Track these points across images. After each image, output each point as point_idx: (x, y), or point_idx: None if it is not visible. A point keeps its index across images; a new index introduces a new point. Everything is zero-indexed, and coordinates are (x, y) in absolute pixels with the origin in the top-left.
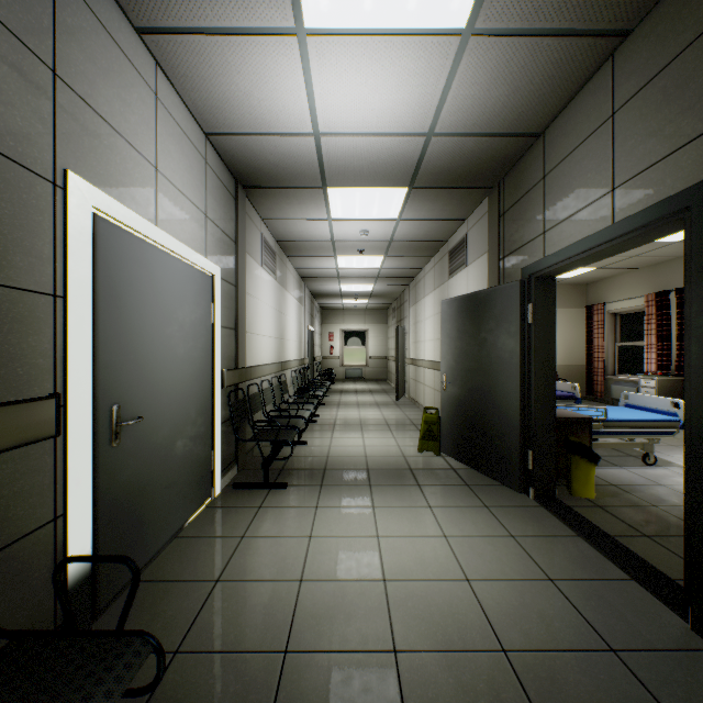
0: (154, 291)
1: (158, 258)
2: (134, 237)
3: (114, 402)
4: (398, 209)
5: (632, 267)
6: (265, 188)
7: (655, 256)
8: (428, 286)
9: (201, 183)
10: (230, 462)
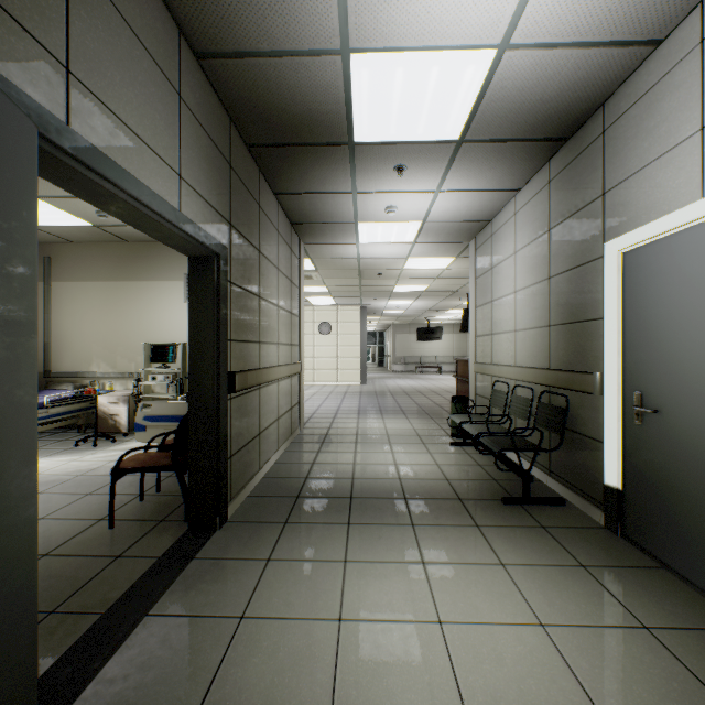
0: (690, 279)
1: (699, 236)
2: (659, 242)
3: (638, 389)
4: None
5: None
6: None
7: None
8: None
9: None
10: None
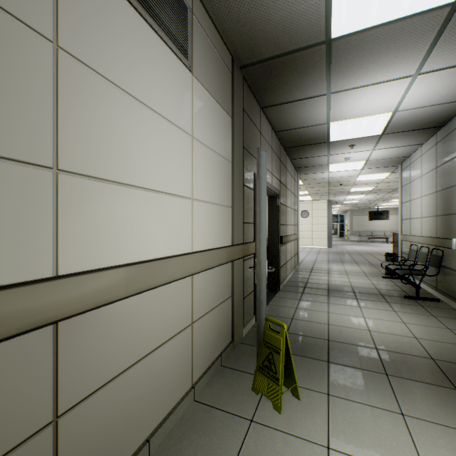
0: None
1: None
2: None
3: None
4: None
5: None
6: None
7: None
8: None
9: None
10: None
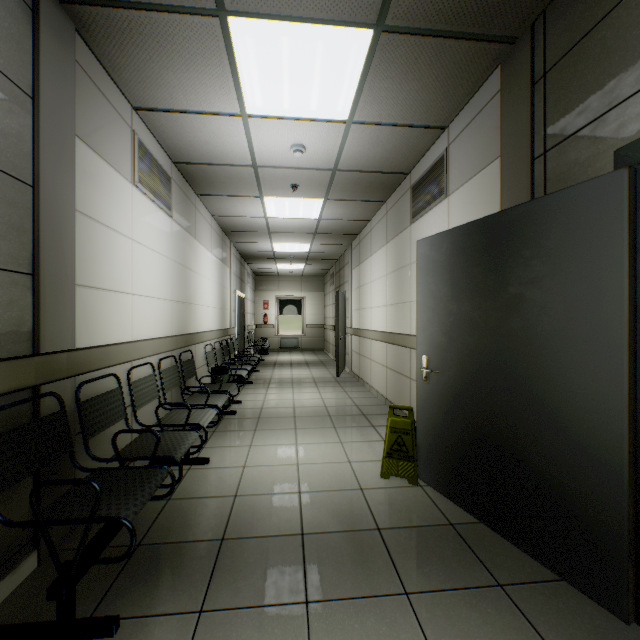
0: None
1: None
2: None
3: None
4: (351, 94)
5: None
6: (105, 6)
7: None
8: (378, 240)
9: None
10: (4, 559)
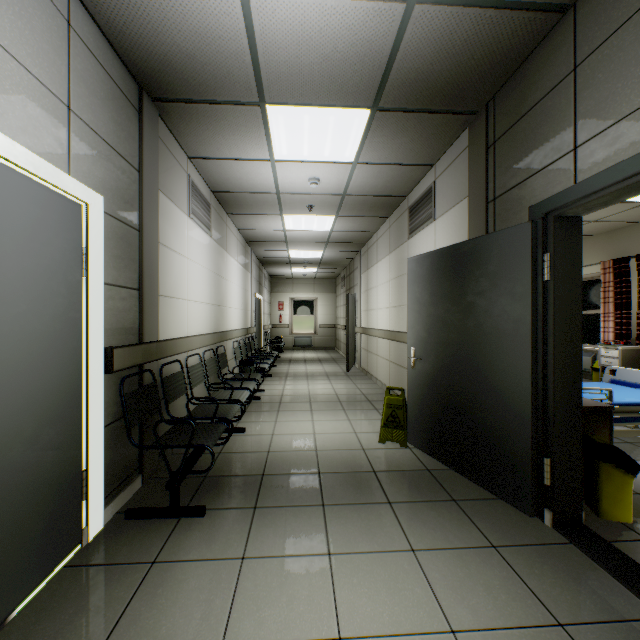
0: None
1: None
2: None
3: None
4: (355, 146)
5: (587, 234)
6: (183, 102)
7: (616, 221)
8: (383, 249)
9: (55, 52)
10: (127, 475)
